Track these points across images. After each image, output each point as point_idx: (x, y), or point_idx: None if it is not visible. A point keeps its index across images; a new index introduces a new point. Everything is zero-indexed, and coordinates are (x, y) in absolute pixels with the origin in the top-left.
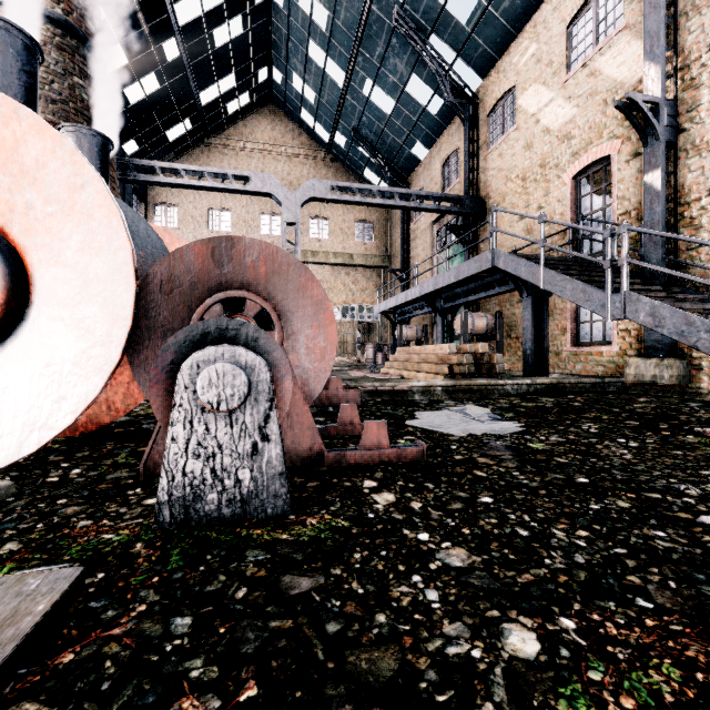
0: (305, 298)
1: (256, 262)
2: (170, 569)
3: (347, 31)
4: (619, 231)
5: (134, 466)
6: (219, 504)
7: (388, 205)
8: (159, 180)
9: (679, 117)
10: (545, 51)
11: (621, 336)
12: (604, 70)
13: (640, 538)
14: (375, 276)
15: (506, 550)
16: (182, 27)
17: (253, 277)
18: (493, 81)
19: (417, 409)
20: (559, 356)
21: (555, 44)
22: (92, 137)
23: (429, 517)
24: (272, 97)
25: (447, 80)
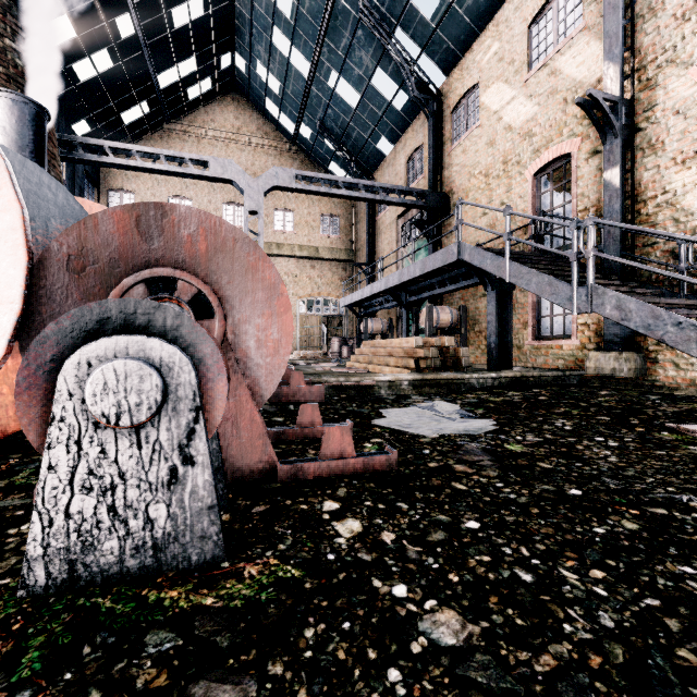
0: (255, 281)
1: (194, 236)
2: (14, 682)
3: (312, 20)
4: (585, 223)
5: (34, 489)
6: (120, 554)
7: (354, 197)
8: (108, 160)
9: (636, 116)
10: (507, 50)
11: (581, 330)
12: (564, 69)
13: (668, 579)
14: (341, 270)
15: (510, 610)
16: (137, 2)
17: (191, 255)
18: (456, 78)
19: (384, 406)
20: (521, 350)
21: (517, 43)
22: (23, 104)
23: (406, 556)
24: (235, 84)
25: (412, 75)
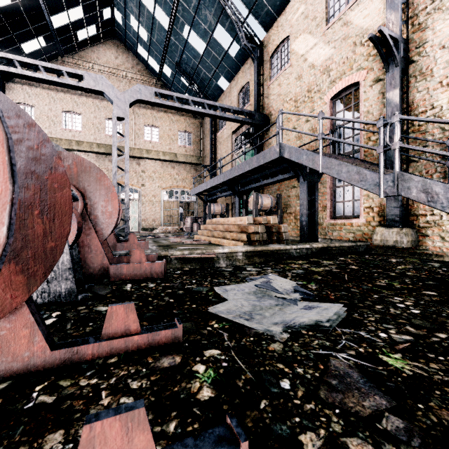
0: None
1: None
2: None
3: None
4: (392, 120)
5: None
6: None
7: (200, 112)
8: None
9: (410, 52)
10: (311, 10)
11: (367, 212)
12: (353, 21)
13: None
14: (192, 170)
15: None
16: None
17: None
18: (274, 33)
19: (223, 282)
20: (321, 226)
21: (318, 5)
22: None
23: None
24: (115, 33)
25: (242, 31)
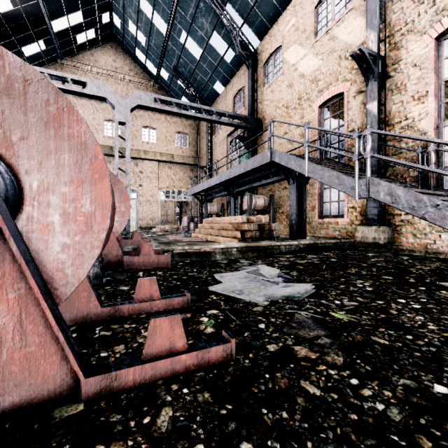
0: (59, 139)
1: None
2: None
3: None
4: (365, 133)
5: None
6: None
7: (197, 117)
8: None
9: (387, 68)
10: (301, 23)
11: (350, 211)
12: (339, 36)
13: None
14: (189, 171)
15: None
16: None
17: None
18: (267, 42)
19: (219, 270)
20: (310, 225)
21: (307, 18)
22: None
23: None
24: (113, 36)
25: (237, 38)
